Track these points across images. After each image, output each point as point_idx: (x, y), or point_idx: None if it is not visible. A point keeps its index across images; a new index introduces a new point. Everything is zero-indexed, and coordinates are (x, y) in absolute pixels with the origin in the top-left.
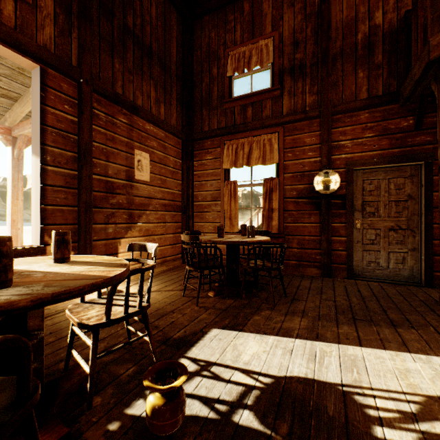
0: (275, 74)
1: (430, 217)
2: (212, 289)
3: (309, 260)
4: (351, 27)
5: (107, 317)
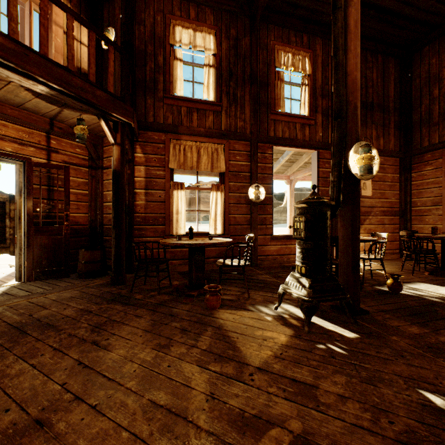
0: None
1: None
2: (426, 270)
3: None
4: None
5: (368, 256)
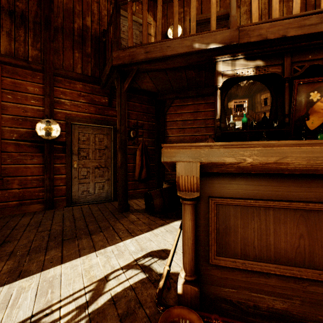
0: None
1: (116, 160)
2: None
3: (32, 198)
4: (70, 14)
5: None
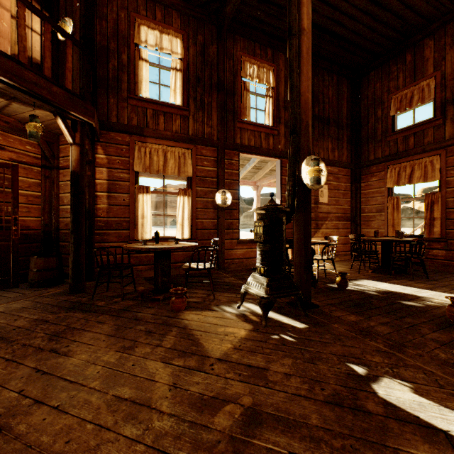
0: (436, 107)
1: None
2: (370, 268)
3: None
4: None
5: (321, 258)
